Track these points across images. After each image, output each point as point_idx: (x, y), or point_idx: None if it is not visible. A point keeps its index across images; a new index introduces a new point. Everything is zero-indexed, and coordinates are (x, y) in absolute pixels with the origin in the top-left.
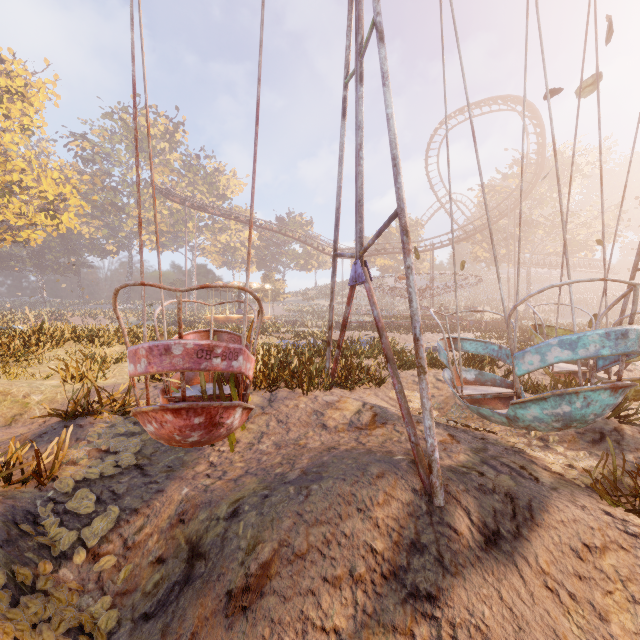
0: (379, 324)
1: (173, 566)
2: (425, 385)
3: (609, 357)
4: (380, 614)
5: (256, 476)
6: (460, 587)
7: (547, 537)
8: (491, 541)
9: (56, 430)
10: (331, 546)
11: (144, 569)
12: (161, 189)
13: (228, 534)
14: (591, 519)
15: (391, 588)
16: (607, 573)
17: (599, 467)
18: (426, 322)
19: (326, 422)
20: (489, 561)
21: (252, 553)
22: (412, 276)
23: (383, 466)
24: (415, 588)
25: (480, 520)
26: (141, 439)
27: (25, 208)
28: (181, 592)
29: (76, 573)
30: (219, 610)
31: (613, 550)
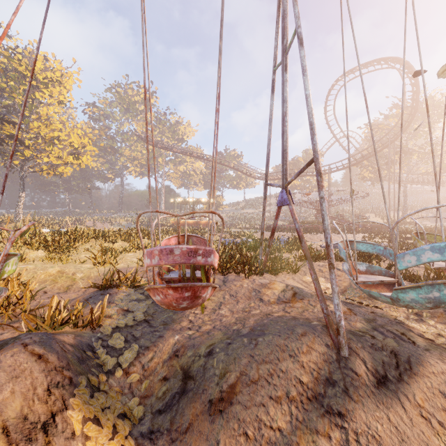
0: (300, 233)
1: (174, 383)
2: (334, 276)
3: None
4: (307, 422)
5: (221, 330)
6: (360, 410)
7: (422, 383)
8: (381, 382)
9: (96, 296)
10: (273, 377)
11: (156, 383)
12: (142, 137)
13: (207, 365)
14: None
15: (314, 406)
16: None
17: None
18: None
19: (262, 297)
20: (380, 395)
21: (223, 378)
22: (324, 203)
23: (305, 328)
24: (330, 408)
25: (373, 368)
26: (146, 304)
27: (61, 153)
28: (180, 398)
29: (117, 382)
30: (205, 411)
31: None
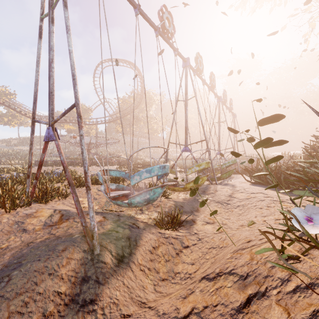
0: (64, 164)
1: None
2: (90, 196)
3: (161, 175)
4: None
5: None
6: (106, 288)
7: (141, 249)
8: (120, 261)
9: None
10: (29, 305)
11: None
12: None
13: None
14: (155, 237)
15: (70, 309)
16: (159, 255)
17: (158, 216)
18: (93, 161)
19: (26, 227)
20: (119, 270)
21: None
22: (83, 140)
23: (66, 244)
24: (84, 301)
25: (116, 253)
26: None
27: None
28: None
29: None
30: None
31: (161, 245)
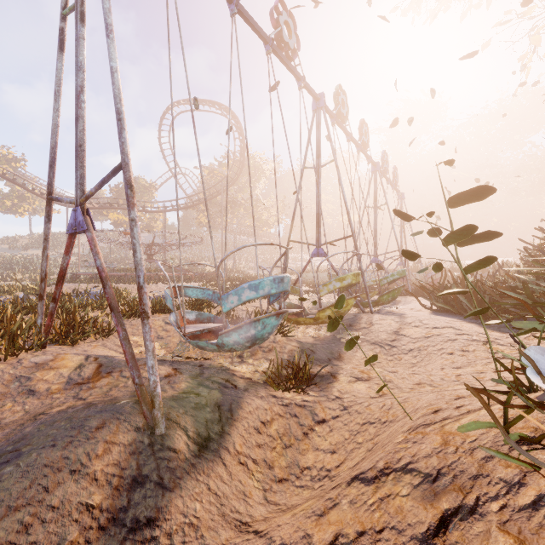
0: (103, 274)
1: None
2: (148, 329)
3: (276, 295)
4: None
5: None
6: (177, 497)
7: (241, 426)
8: (203, 446)
9: None
10: (31, 530)
11: None
12: None
13: None
14: (266, 403)
15: (110, 536)
16: (273, 436)
17: (271, 367)
18: (159, 274)
19: (34, 387)
20: (201, 463)
21: None
22: (136, 228)
23: (104, 416)
24: (135, 521)
25: (195, 433)
26: None
27: None
28: None
29: None
30: None
31: (276, 419)
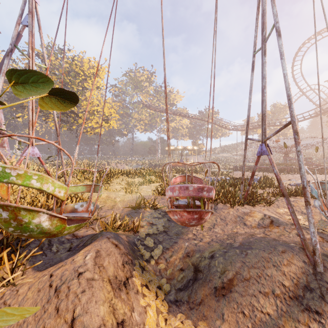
0: (278, 177)
1: (188, 273)
2: (310, 211)
3: None
4: (290, 313)
5: (217, 243)
6: None
7: None
8: None
9: (132, 213)
10: (261, 279)
11: (175, 272)
12: (146, 104)
13: (211, 264)
14: None
15: (295, 303)
16: None
17: None
18: (293, 167)
19: (245, 222)
20: None
21: (223, 274)
22: (301, 155)
23: (284, 247)
24: (308, 307)
25: None
26: (163, 220)
27: (98, 120)
28: (193, 283)
29: (152, 267)
30: (211, 293)
31: None
